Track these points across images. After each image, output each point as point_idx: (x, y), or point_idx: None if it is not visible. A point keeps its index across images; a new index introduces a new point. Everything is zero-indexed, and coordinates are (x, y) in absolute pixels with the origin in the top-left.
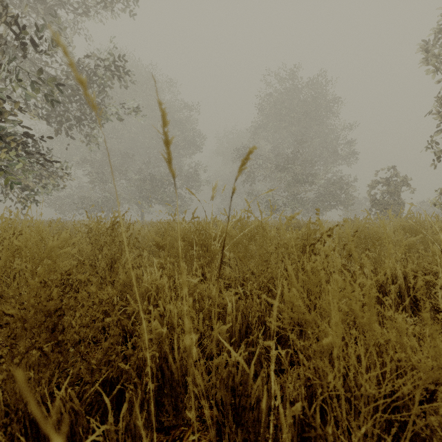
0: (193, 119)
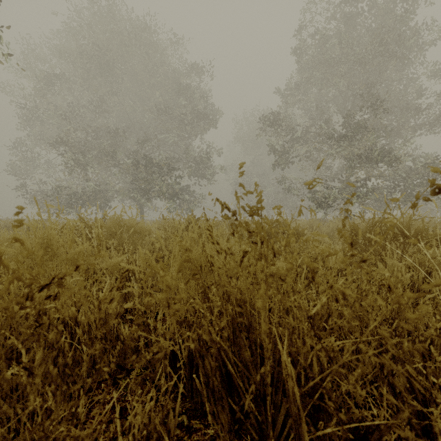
0: (204, 90)
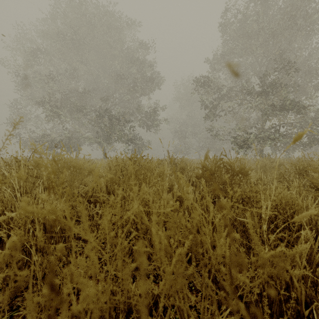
0: (151, 61)
